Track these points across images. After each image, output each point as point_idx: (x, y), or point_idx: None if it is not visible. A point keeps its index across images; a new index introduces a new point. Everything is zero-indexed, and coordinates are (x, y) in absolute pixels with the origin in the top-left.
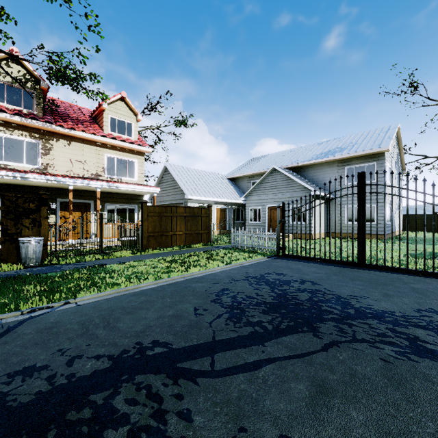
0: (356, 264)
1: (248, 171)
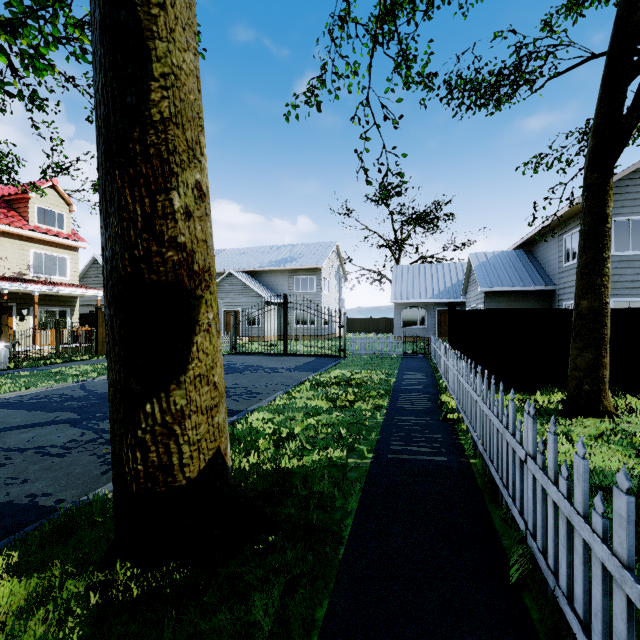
0: (282, 354)
1: None
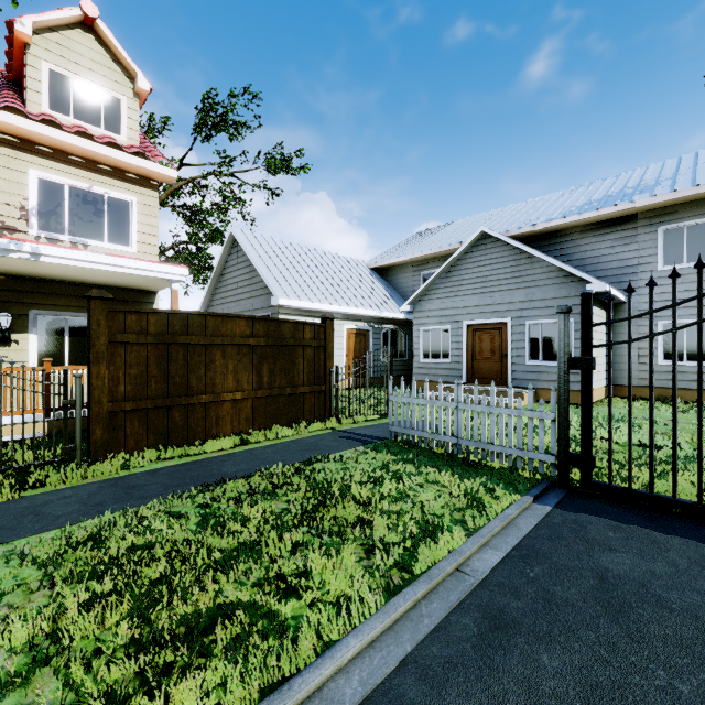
0: None
1: (416, 251)
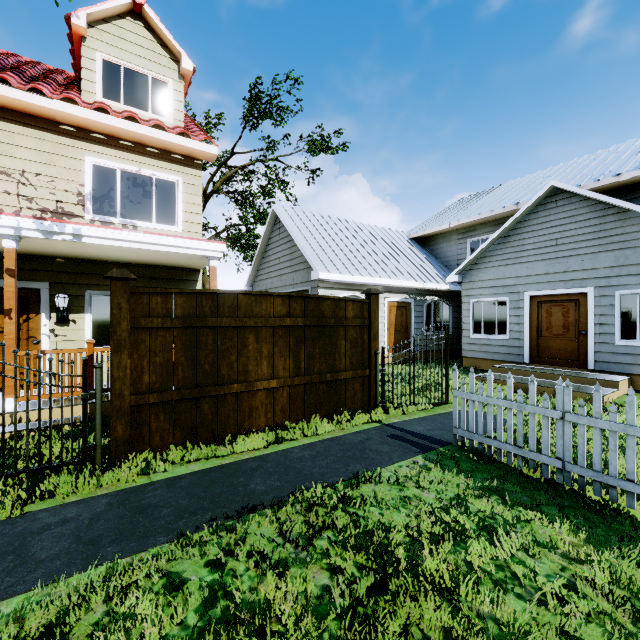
0: None
1: (461, 217)
